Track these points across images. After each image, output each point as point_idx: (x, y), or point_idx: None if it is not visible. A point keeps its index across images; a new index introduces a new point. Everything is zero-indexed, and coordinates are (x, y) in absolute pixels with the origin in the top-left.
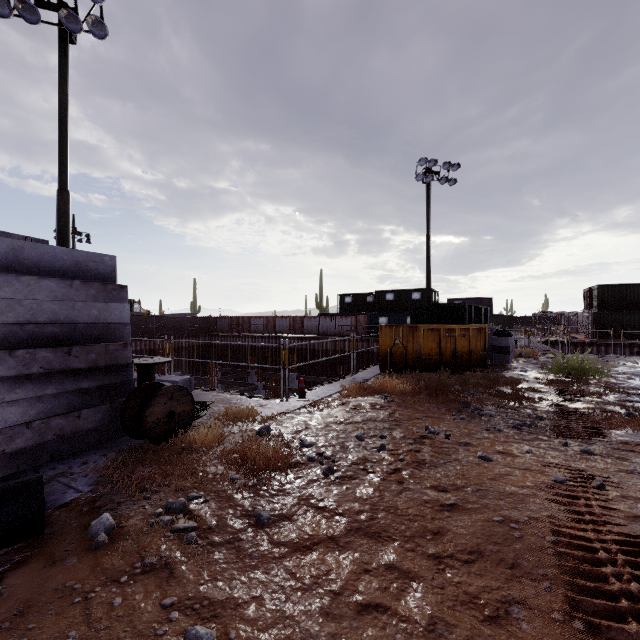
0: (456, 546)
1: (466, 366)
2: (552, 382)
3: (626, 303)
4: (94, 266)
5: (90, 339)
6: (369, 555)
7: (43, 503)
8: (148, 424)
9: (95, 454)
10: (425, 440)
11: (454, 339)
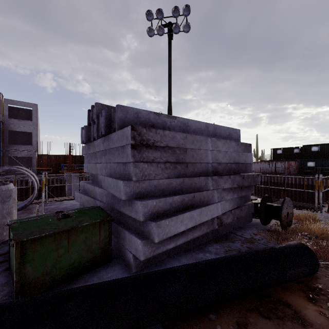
0: None
1: None
2: None
3: None
4: (234, 135)
5: (242, 171)
6: None
7: (316, 258)
8: (282, 218)
9: (252, 230)
10: None
11: None
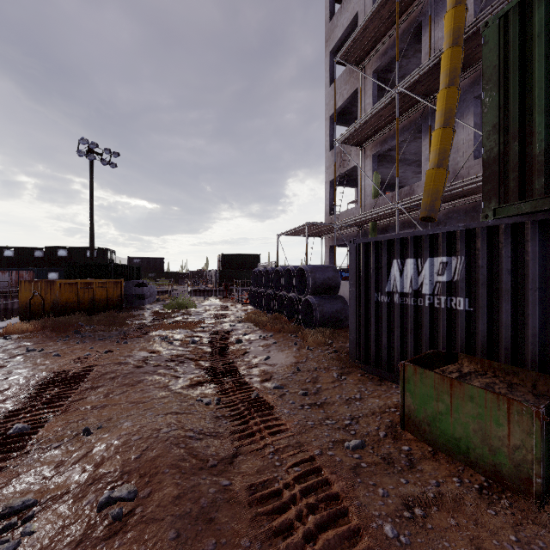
0: None
1: (104, 309)
2: (157, 314)
3: (235, 265)
4: None
5: None
6: None
7: None
8: None
9: None
10: (20, 355)
11: (92, 290)
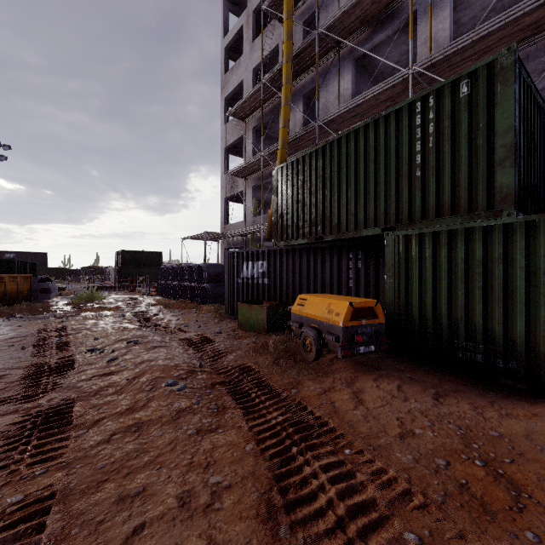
0: (4, 339)
1: (15, 302)
2: (72, 304)
3: (136, 262)
4: None
5: None
6: None
7: None
8: None
9: None
10: None
11: (5, 284)
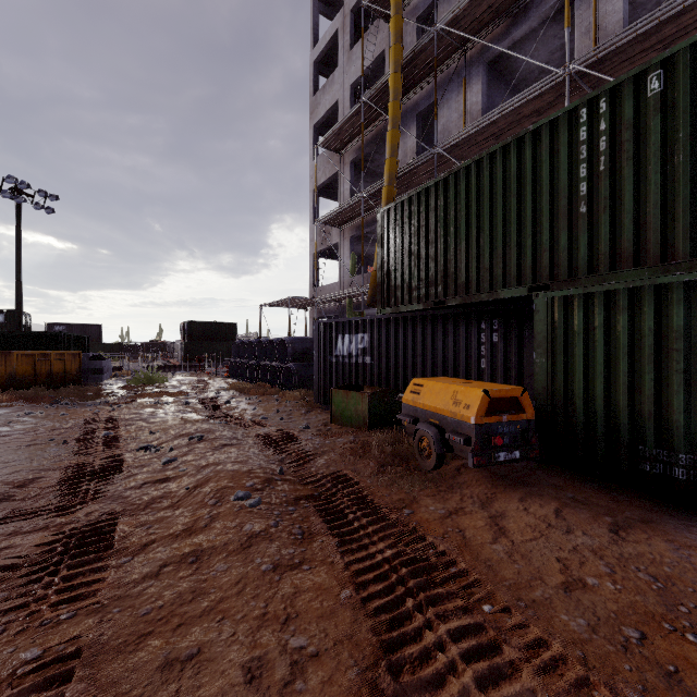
0: (45, 431)
1: (62, 384)
2: (128, 388)
3: (205, 336)
4: None
5: None
6: (1, 439)
7: None
8: None
9: None
10: (25, 416)
11: (50, 362)
